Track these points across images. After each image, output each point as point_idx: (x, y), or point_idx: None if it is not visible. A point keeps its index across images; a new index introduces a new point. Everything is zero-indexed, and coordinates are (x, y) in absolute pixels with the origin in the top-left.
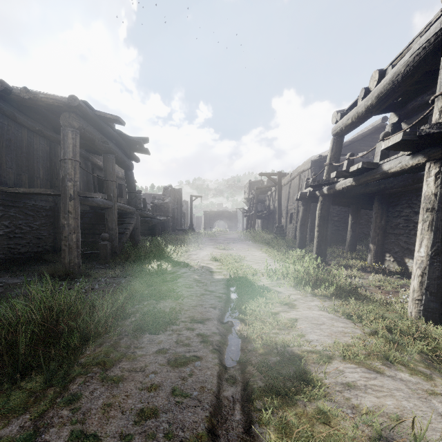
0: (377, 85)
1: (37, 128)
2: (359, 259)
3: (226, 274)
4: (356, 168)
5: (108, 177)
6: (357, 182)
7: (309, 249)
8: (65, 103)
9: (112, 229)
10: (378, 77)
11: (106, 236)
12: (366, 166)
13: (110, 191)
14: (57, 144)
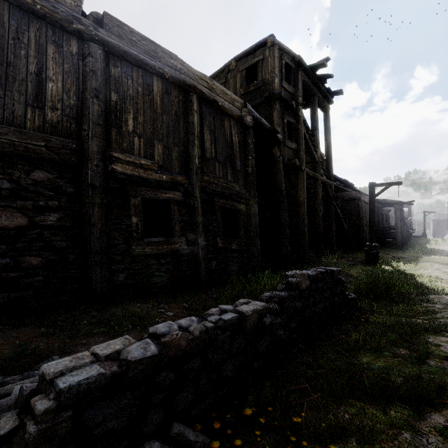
0: None
1: (376, 205)
2: None
3: None
4: None
5: (400, 219)
6: None
7: None
8: (395, 202)
9: (402, 237)
10: None
11: (401, 239)
12: None
13: (401, 224)
14: (378, 208)
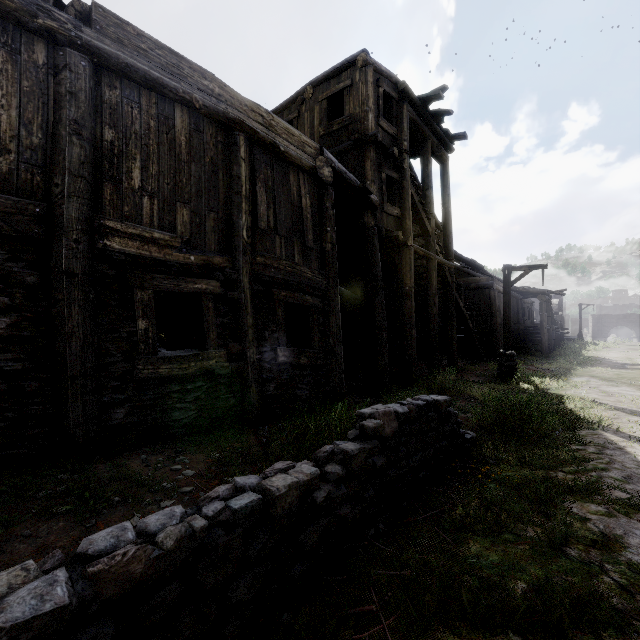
0: None
1: (515, 296)
2: None
3: (625, 361)
4: None
5: (547, 314)
6: None
7: None
8: (541, 292)
9: (550, 340)
10: None
11: (549, 343)
12: None
13: (549, 321)
14: (518, 299)
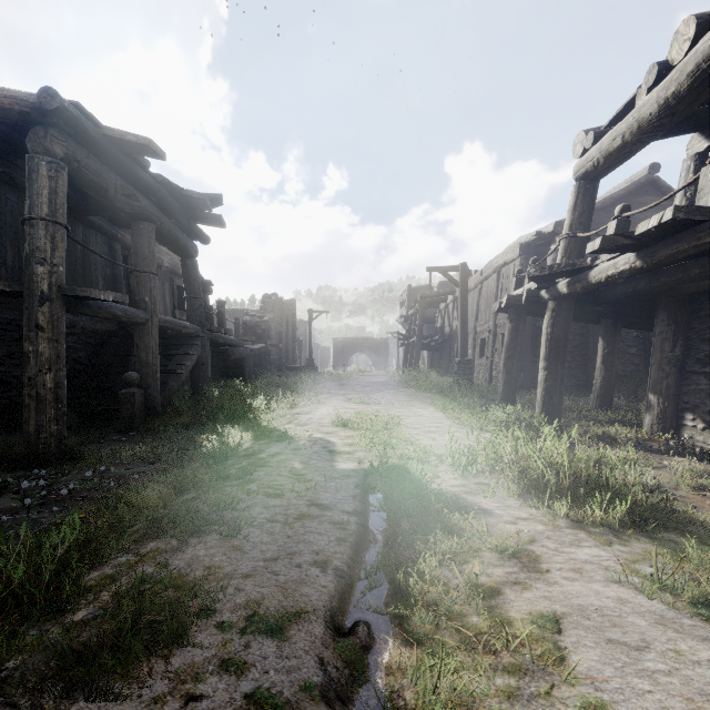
0: (690, 49)
1: None
2: (621, 422)
3: (364, 458)
4: (657, 222)
5: (139, 264)
6: (648, 260)
7: (522, 403)
8: (35, 105)
9: (147, 365)
10: (694, 31)
11: (132, 378)
12: (683, 216)
13: (145, 292)
14: None
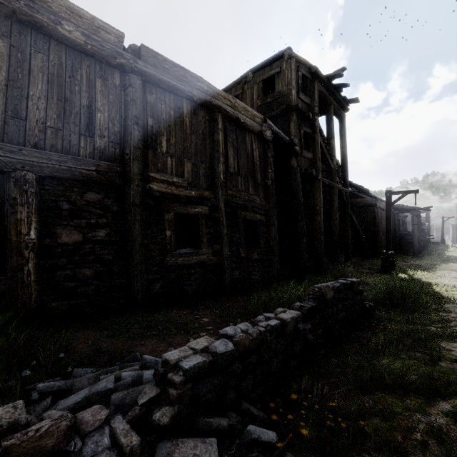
0: None
1: (392, 211)
2: None
3: None
4: None
5: (417, 225)
6: None
7: None
8: (412, 209)
9: (419, 243)
10: None
11: (419, 246)
12: None
13: (418, 230)
14: (395, 214)
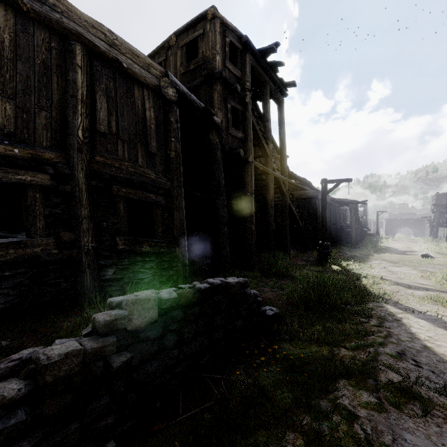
0: None
1: (334, 204)
2: None
3: (405, 249)
4: None
5: (355, 217)
6: None
7: None
8: (351, 202)
9: (357, 235)
10: None
11: (356, 237)
12: None
13: (356, 222)
14: (336, 207)
